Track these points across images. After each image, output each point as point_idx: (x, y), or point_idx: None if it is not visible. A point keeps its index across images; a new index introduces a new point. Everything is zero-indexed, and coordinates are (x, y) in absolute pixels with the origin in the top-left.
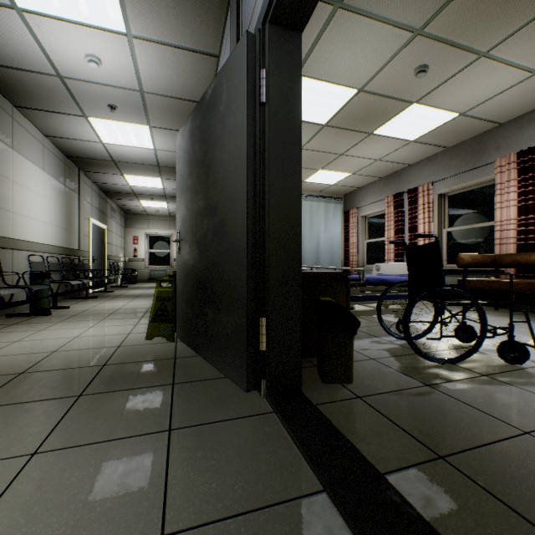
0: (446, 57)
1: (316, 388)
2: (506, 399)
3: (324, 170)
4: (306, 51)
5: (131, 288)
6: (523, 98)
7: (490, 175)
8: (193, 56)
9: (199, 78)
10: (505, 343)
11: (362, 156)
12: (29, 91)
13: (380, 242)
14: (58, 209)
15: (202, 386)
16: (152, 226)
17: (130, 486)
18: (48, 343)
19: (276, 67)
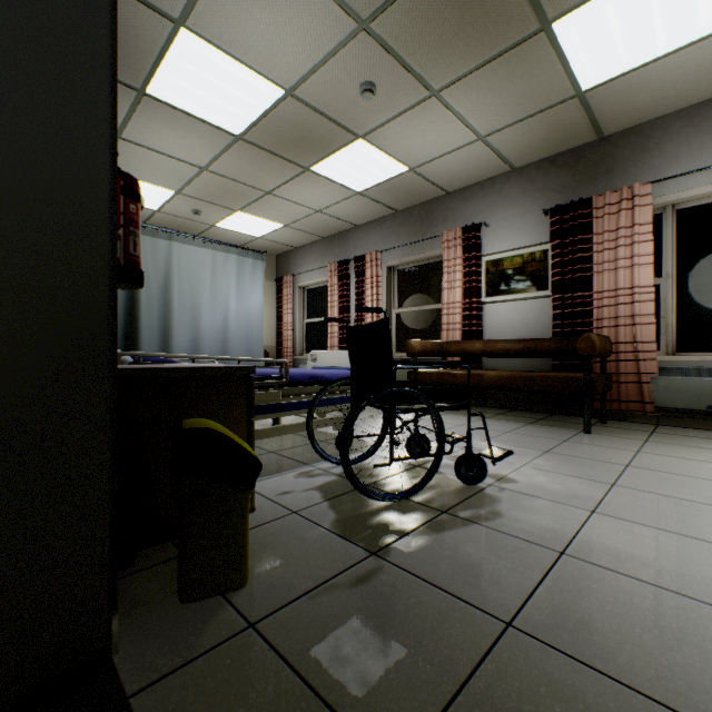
0: (397, 81)
1: (161, 625)
2: (474, 553)
3: (245, 213)
4: None
5: None
6: (469, 166)
7: (438, 250)
8: None
9: None
10: (463, 458)
11: (298, 202)
12: None
13: (323, 323)
14: None
15: None
16: None
17: None
18: None
19: None
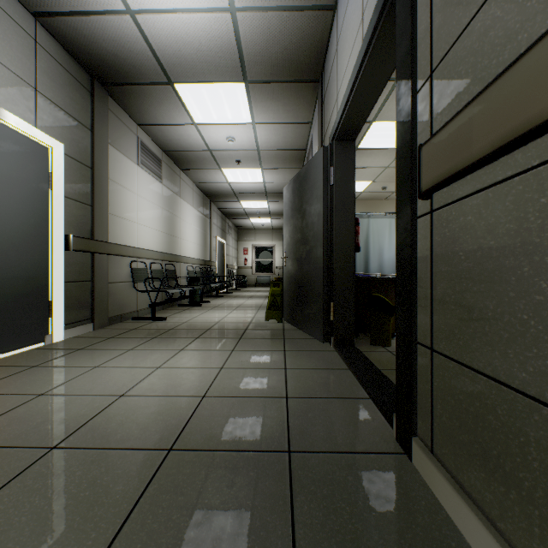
0: None
1: (365, 346)
2: None
3: None
4: (378, 107)
5: (244, 291)
6: None
7: None
8: (293, 126)
9: (297, 136)
10: None
11: None
12: (191, 160)
13: None
14: (199, 233)
15: (299, 340)
16: (258, 238)
17: (272, 360)
18: (211, 319)
19: (339, 164)
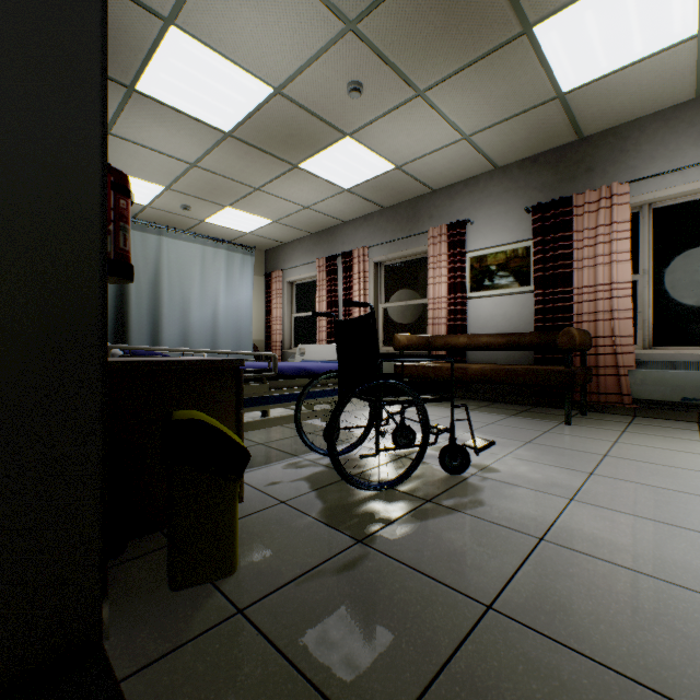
0: (384, 80)
1: (151, 612)
2: (456, 540)
3: (235, 209)
4: None
5: None
6: (454, 164)
7: (424, 247)
8: None
9: None
10: (447, 448)
11: (286, 198)
12: None
13: (311, 318)
14: None
15: None
16: None
17: None
18: None
19: None
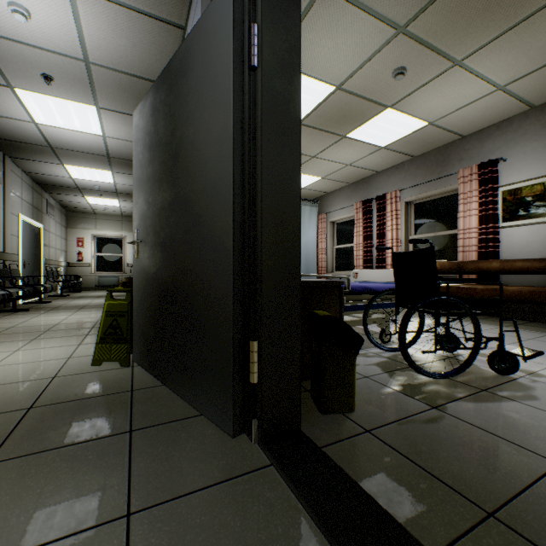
0: (424, 61)
1: (315, 422)
2: (517, 419)
3: None
4: None
5: (74, 298)
6: (486, 112)
7: (453, 185)
8: (153, 24)
9: (160, 52)
10: (496, 353)
11: (333, 160)
12: None
13: (349, 248)
14: None
15: (171, 432)
16: (101, 226)
17: None
18: None
19: (271, 23)
